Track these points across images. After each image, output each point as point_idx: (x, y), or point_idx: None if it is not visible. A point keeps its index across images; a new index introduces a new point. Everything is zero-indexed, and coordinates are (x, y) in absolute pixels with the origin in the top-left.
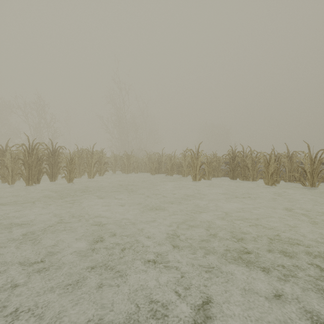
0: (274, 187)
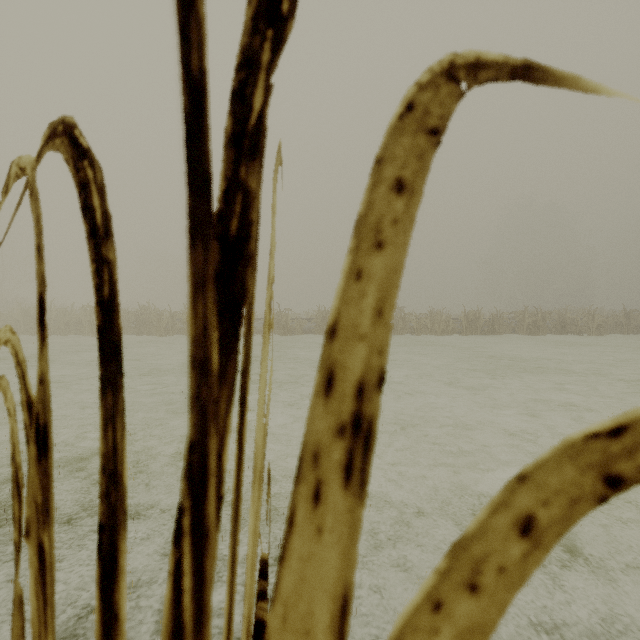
0: (171, 339)
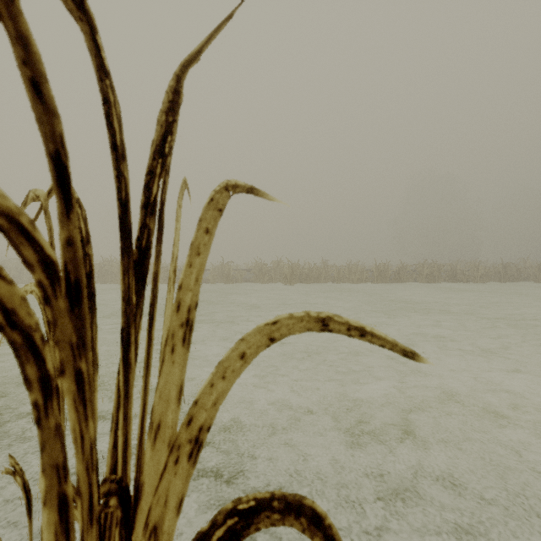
0: None
